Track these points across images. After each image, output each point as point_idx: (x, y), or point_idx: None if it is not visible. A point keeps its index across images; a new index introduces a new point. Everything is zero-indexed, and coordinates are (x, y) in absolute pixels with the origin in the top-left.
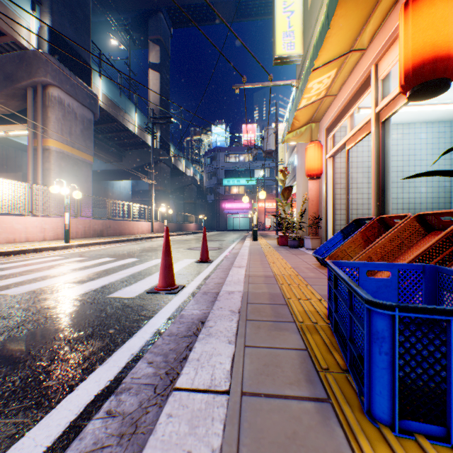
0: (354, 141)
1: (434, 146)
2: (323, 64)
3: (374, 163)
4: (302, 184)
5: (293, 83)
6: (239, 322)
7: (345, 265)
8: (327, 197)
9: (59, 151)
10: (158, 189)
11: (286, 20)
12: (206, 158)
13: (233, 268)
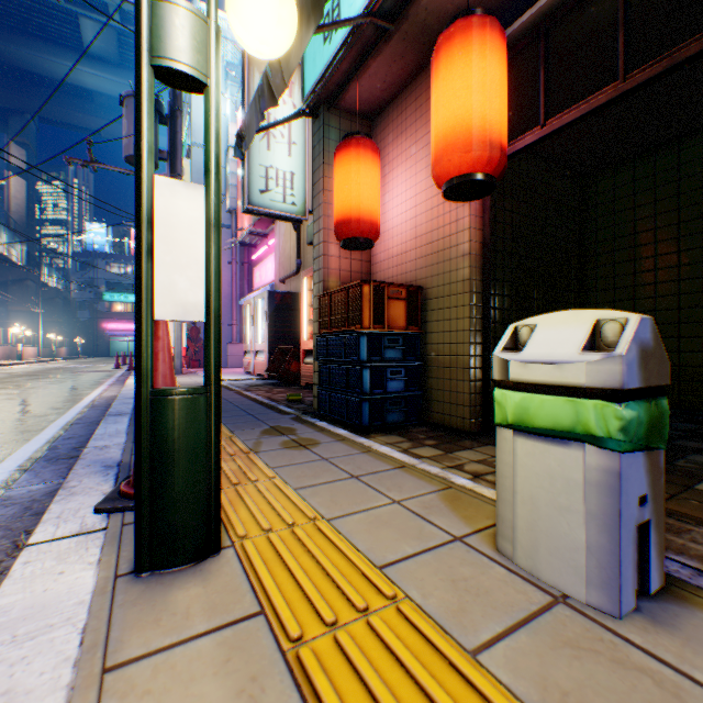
0: None
1: None
2: None
3: None
4: None
5: None
6: None
7: None
8: None
9: None
10: (26, 310)
11: None
12: (76, 262)
13: None
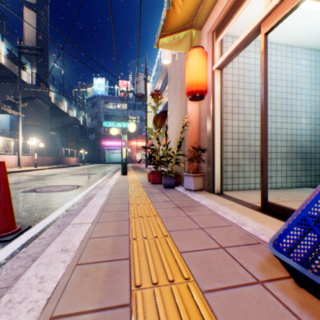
0: (293, 2)
1: (312, 75)
2: None
3: None
4: (177, 110)
5: None
6: None
7: None
8: (214, 122)
9: None
10: (35, 124)
11: None
12: (88, 104)
13: None
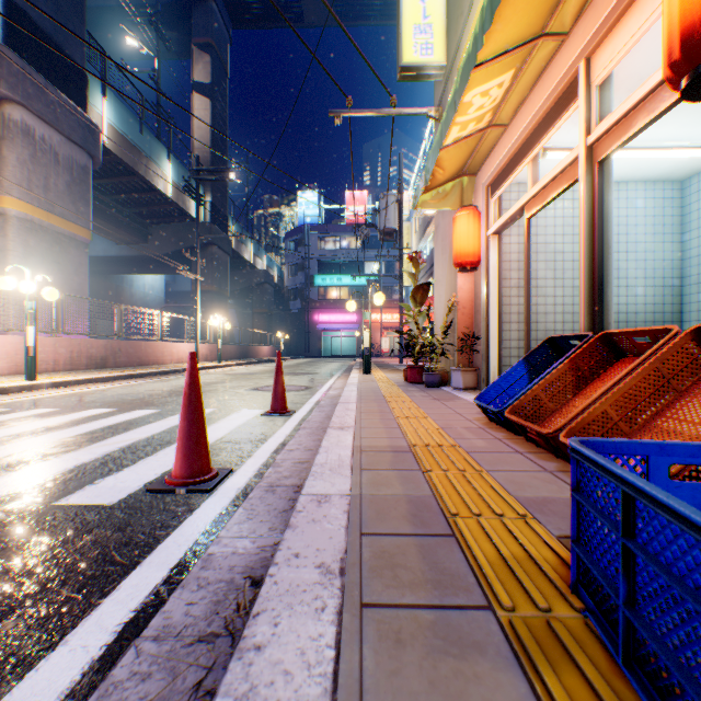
0: (541, 203)
1: (656, 220)
2: (493, 54)
3: (585, 237)
4: (446, 280)
5: (430, 113)
6: (343, 618)
7: (612, 449)
8: (489, 302)
9: (23, 217)
10: (209, 289)
11: (419, 6)
12: (288, 243)
13: (329, 431)
